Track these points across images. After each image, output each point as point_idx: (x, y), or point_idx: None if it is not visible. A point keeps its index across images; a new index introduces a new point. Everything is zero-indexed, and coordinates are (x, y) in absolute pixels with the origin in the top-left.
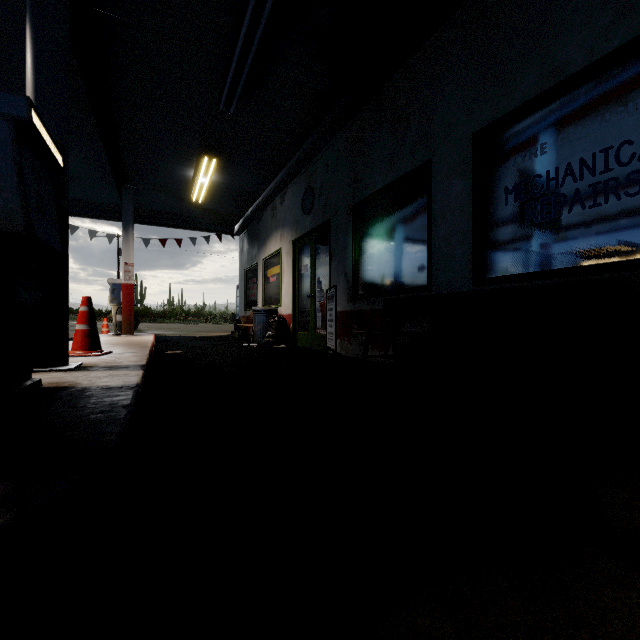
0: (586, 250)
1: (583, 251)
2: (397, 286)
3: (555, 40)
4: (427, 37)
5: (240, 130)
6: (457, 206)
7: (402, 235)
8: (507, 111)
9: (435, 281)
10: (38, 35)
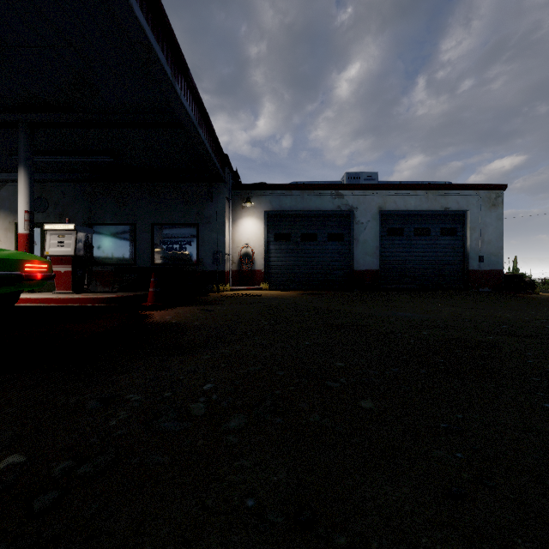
0: (178, 260)
1: (177, 260)
2: (119, 262)
3: (172, 212)
4: (135, 183)
5: (3, 157)
6: (146, 241)
7: (121, 244)
8: (161, 222)
9: (138, 262)
10: (31, 176)
